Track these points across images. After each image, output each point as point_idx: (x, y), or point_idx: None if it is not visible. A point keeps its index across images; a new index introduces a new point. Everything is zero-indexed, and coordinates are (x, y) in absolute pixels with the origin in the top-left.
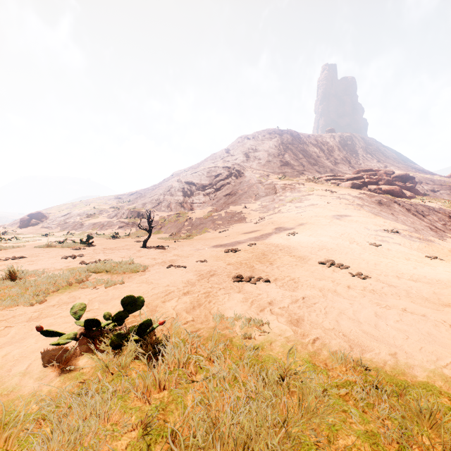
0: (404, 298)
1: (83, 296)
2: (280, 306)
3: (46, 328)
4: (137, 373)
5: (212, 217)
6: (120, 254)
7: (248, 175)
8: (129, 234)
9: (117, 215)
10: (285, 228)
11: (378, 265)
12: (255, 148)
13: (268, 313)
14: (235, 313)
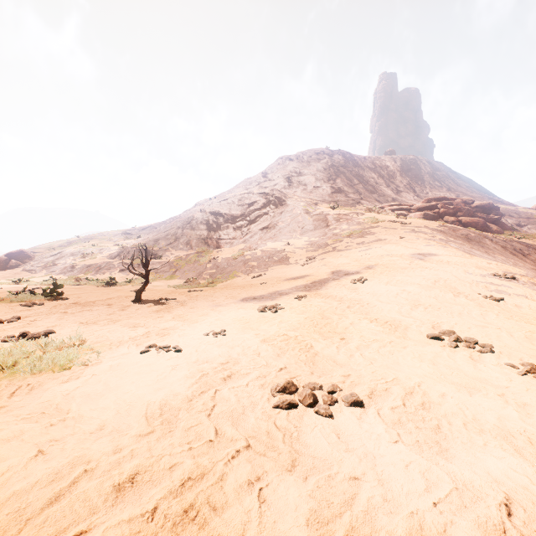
0: None
1: None
2: None
3: None
4: None
5: (244, 257)
6: (85, 316)
7: (291, 204)
8: (131, 279)
9: (120, 255)
10: (347, 272)
11: (533, 339)
12: (299, 171)
13: None
14: None
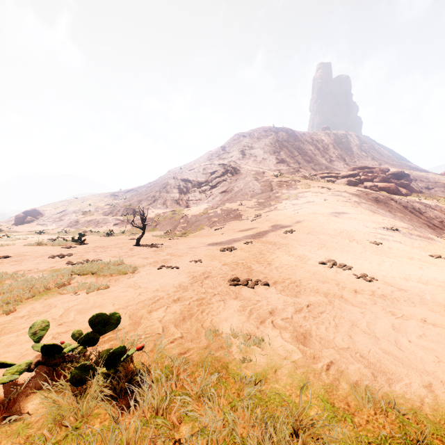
0: (420, 305)
1: (60, 304)
2: (282, 317)
3: (3, 350)
4: (101, 422)
5: (208, 214)
6: (111, 253)
7: (244, 172)
8: (124, 231)
9: (112, 213)
10: (282, 226)
11: (382, 265)
12: (251, 145)
13: (270, 327)
14: (231, 328)
